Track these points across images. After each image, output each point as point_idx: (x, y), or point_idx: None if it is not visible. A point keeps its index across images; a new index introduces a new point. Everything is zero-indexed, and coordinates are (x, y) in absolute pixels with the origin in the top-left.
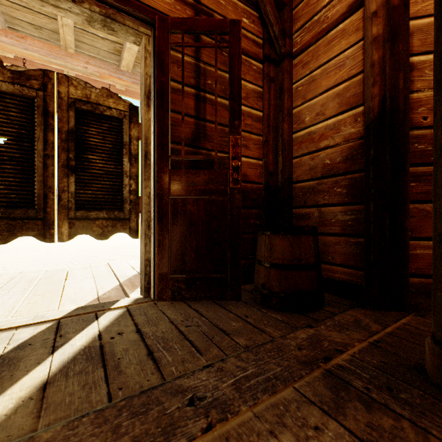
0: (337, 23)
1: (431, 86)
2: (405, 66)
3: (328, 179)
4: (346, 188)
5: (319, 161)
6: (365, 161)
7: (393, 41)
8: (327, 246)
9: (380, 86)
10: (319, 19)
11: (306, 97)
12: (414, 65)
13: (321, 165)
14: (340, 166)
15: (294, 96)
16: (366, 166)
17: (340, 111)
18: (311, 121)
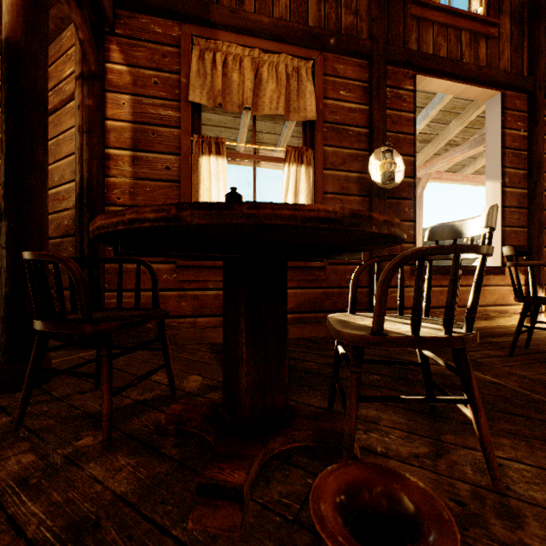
0: (70, 100)
1: (123, 175)
2: (98, 156)
3: (66, 238)
4: (74, 248)
5: (62, 221)
6: (76, 227)
7: (89, 134)
8: (66, 299)
9: (81, 168)
10: (62, 88)
11: (56, 158)
12: (112, 156)
13: (63, 225)
14: (71, 227)
15: (50, 153)
16: (76, 231)
17: (72, 179)
18: (58, 182)
